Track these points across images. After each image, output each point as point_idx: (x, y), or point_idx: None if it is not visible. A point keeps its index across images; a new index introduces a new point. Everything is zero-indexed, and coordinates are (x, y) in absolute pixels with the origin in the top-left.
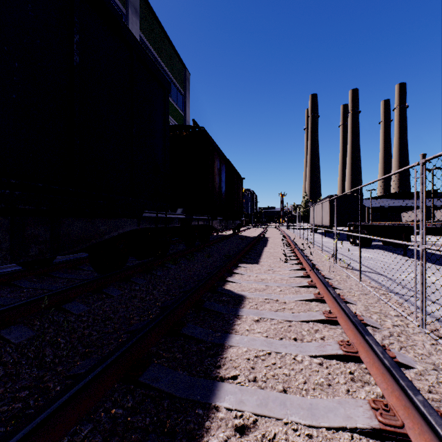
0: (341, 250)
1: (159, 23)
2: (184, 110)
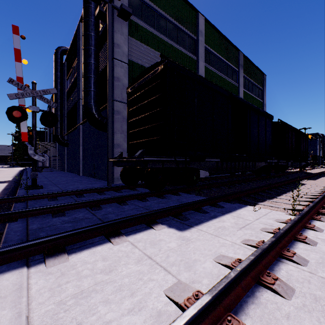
0: None
1: (250, 62)
2: (262, 98)
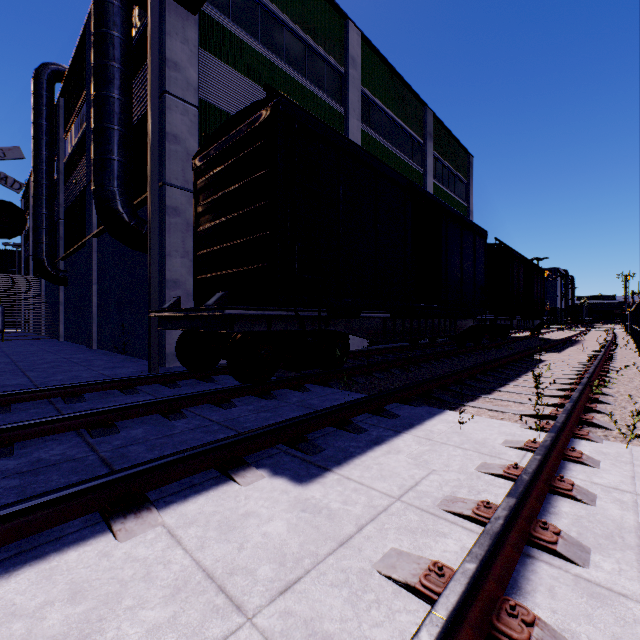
0: None
1: (445, 129)
2: (466, 200)
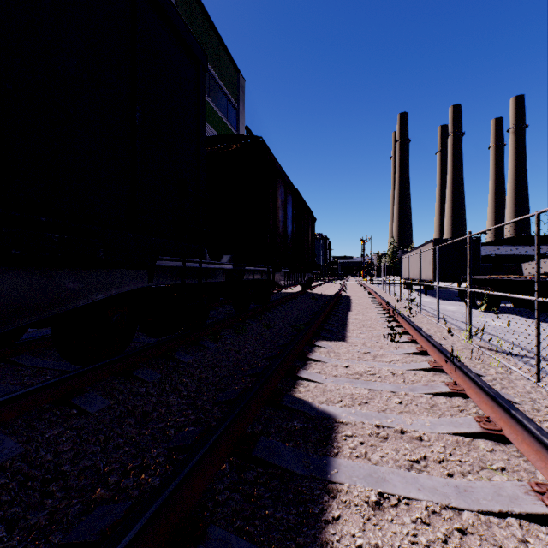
0: (458, 315)
1: (202, 9)
2: (236, 128)
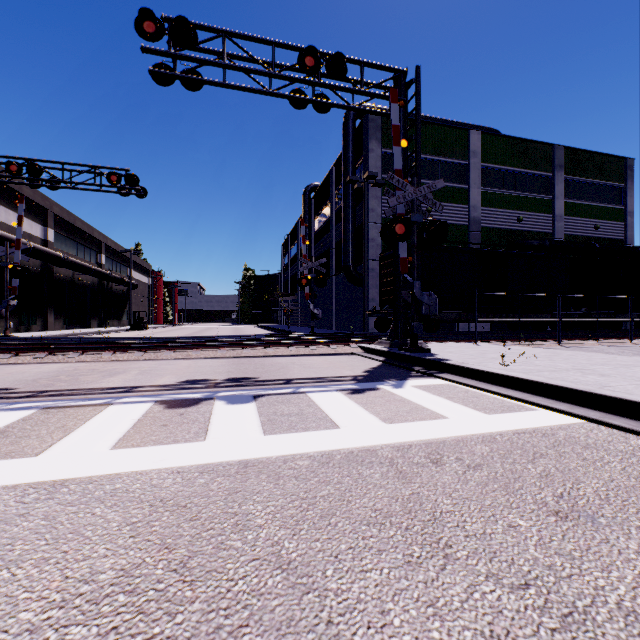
0: None
1: (584, 151)
2: (623, 203)
